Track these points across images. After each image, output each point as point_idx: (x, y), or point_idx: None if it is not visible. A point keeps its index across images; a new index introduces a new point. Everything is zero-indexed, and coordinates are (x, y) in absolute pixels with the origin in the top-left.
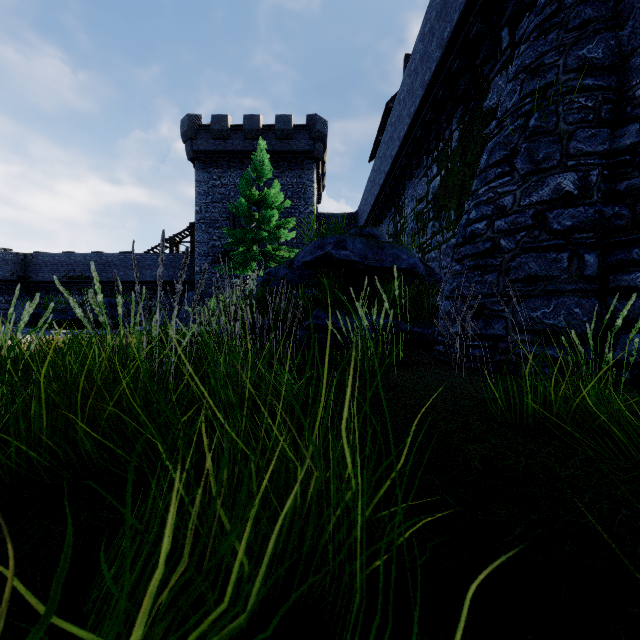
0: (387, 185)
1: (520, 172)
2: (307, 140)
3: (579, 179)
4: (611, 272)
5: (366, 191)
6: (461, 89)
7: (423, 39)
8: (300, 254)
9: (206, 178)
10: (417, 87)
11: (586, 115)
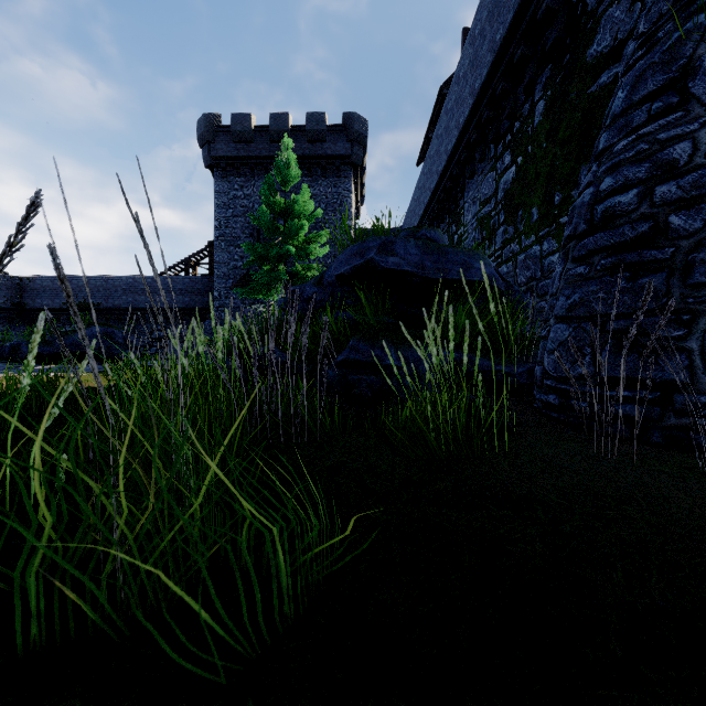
0: (441, 188)
1: (704, 100)
2: (343, 143)
3: None
4: None
5: (413, 200)
6: (551, 39)
7: None
8: (332, 265)
9: (226, 188)
10: (484, 53)
11: None
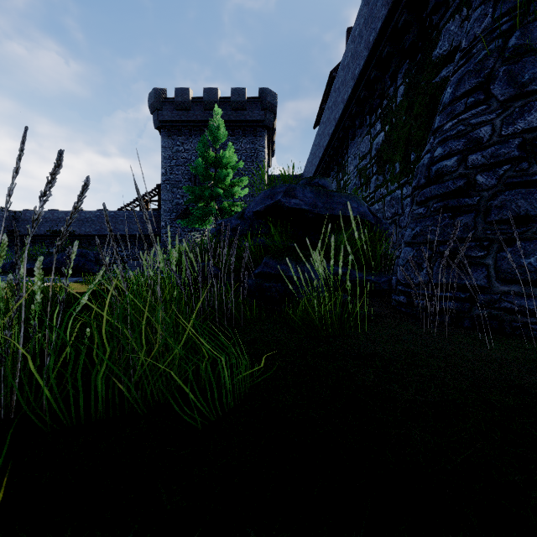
0: (331, 146)
1: (499, 98)
2: (259, 110)
3: None
4: None
5: (311, 154)
6: (408, 42)
7: (368, 2)
8: (251, 204)
9: (171, 144)
10: (361, 49)
11: None
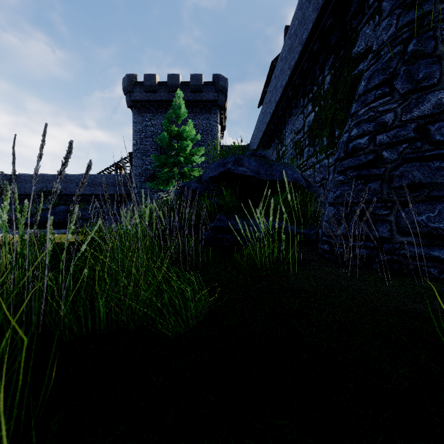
0: (272, 123)
1: (400, 91)
2: (213, 92)
3: None
4: None
5: (256, 129)
6: (333, 41)
7: (301, 7)
8: (207, 171)
9: (140, 120)
10: (296, 45)
11: None
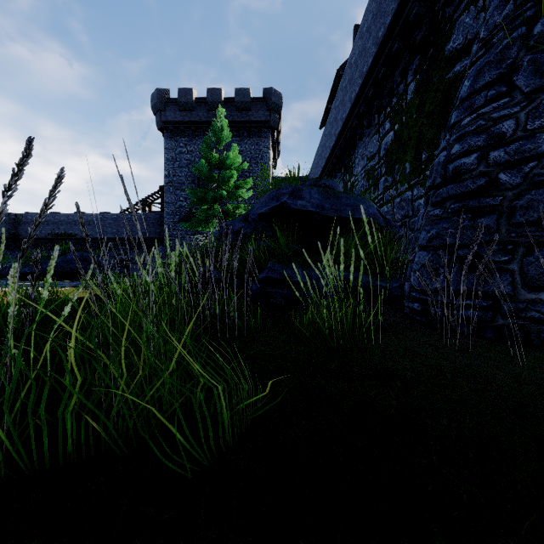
0: (338, 147)
1: (524, 90)
2: (264, 111)
3: None
4: None
5: (317, 155)
6: (419, 37)
7: None
8: (255, 206)
9: (174, 146)
10: (370, 46)
11: None
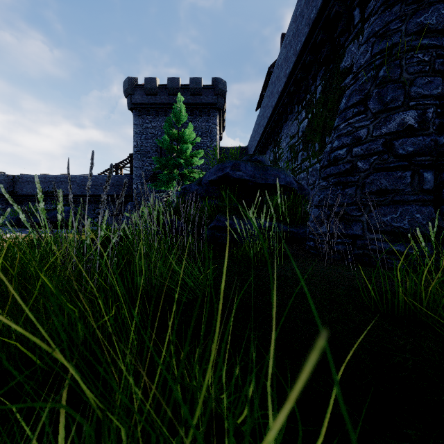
0: (269, 126)
1: (372, 111)
2: (212, 95)
3: (419, 115)
4: (443, 186)
5: (254, 131)
6: (323, 55)
7: (295, 20)
8: (207, 174)
9: (141, 122)
10: (291, 55)
11: (423, 67)
